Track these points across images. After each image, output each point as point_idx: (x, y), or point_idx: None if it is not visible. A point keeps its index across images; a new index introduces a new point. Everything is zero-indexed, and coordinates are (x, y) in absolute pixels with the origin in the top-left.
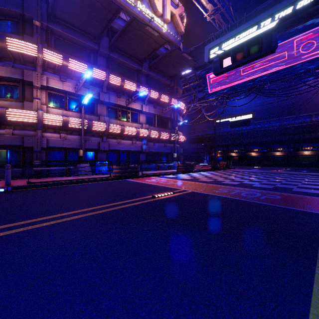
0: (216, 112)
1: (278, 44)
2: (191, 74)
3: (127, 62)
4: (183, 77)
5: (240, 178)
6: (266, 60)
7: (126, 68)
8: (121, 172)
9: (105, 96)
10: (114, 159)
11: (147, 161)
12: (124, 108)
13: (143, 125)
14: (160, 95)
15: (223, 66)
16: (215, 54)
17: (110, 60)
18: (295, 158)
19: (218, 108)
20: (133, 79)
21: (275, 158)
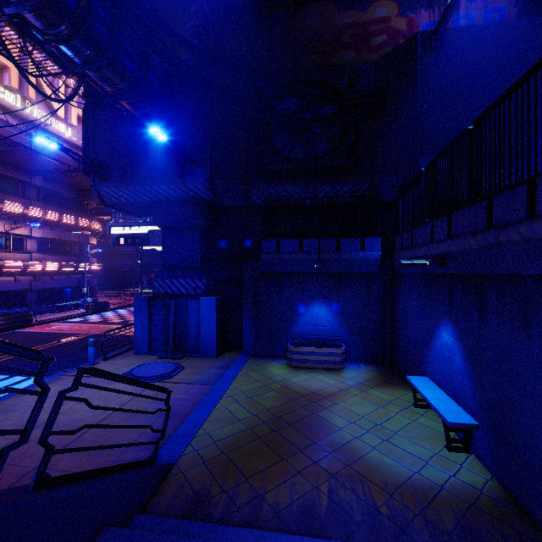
0: None
1: None
2: None
3: (7, 173)
4: None
5: None
6: None
7: (3, 178)
8: (8, 323)
9: None
10: None
11: (39, 301)
12: (1, 234)
13: (34, 255)
14: (61, 217)
15: (120, 242)
16: (114, 231)
17: None
18: None
19: None
20: (15, 191)
21: None
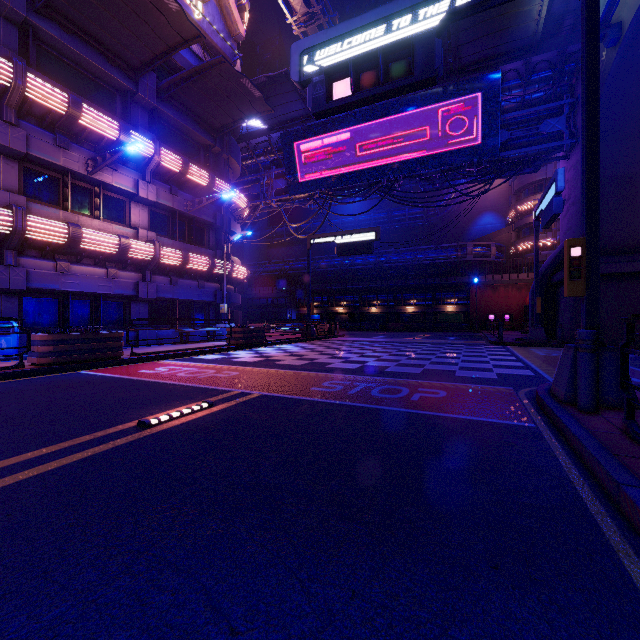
0: (310, 223)
1: (417, 110)
2: (261, 135)
3: (92, 59)
4: (244, 140)
5: (359, 354)
6: (398, 135)
7: (88, 76)
8: (60, 351)
9: (12, 135)
10: (48, 317)
11: (152, 322)
12: (83, 182)
13: (141, 233)
14: (186, 166)
15: (333, 96)
16: (314, 65)
17: (35, 37)
18: (434, 317)
19: (314, 215)
20: (111, 109)
21: (407, 316)
